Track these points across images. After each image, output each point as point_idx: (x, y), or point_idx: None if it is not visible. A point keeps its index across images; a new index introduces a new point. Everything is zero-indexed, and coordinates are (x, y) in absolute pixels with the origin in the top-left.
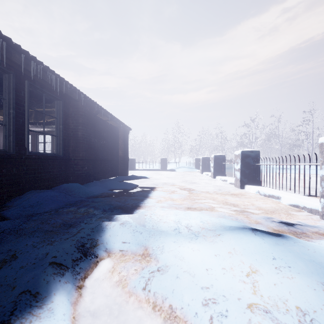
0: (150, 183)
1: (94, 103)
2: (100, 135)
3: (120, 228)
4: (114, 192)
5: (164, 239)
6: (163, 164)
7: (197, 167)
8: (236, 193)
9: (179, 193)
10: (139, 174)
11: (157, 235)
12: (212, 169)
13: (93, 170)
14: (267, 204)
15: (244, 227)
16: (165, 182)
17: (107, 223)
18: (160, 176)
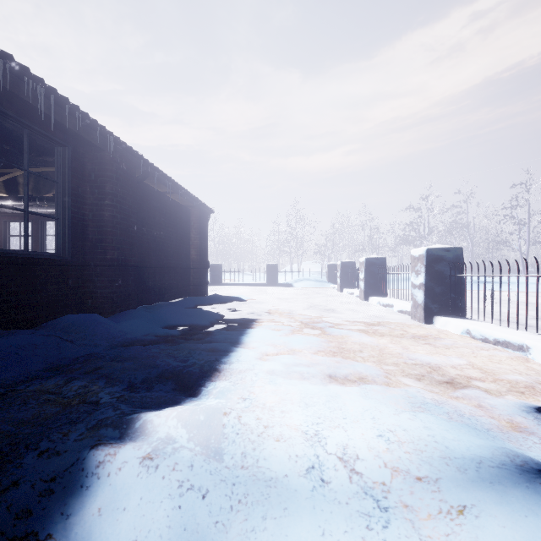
0: (247, 311)
1: (137, 156)
2: (154, 221)
3: (137, 480)
4: (170, 333)
5: (278, 534)
6: (271, 274)
7: (332, 280)
8: (420, 333)
9: (304, 333)
10: (229, 292)
11: (254, 505)
12: (362, 284)
13: (139, 286)
14: (502, 365)
15: (515, 465)
16: (276, 309)
17: (103, 457)
18: (265, 297)
